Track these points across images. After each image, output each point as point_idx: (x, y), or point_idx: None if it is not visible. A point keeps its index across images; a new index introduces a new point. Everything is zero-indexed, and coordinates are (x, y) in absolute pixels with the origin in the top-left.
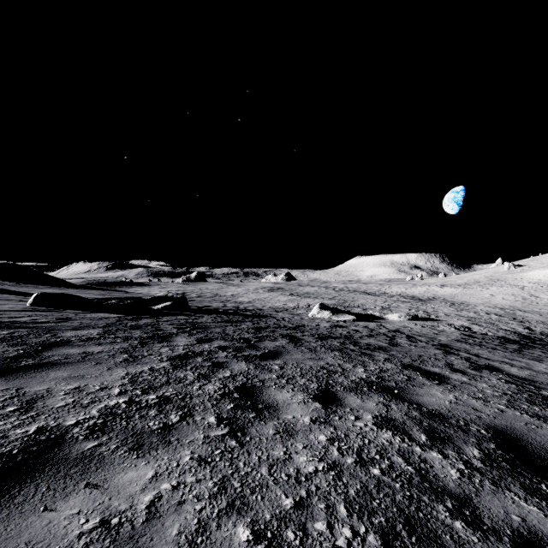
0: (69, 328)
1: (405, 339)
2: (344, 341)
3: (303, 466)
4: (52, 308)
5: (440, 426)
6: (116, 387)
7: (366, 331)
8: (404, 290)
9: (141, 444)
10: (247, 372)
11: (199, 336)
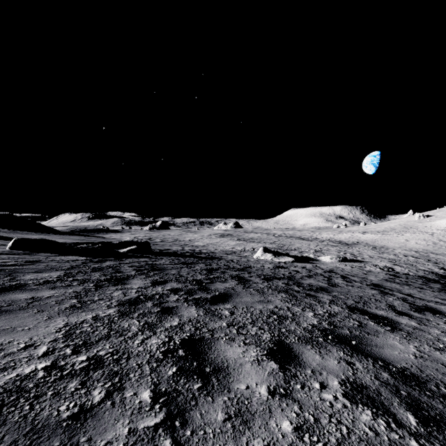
0: (33, 271)
1: (341, 279)
2: (288, 281)
3: None
4: (28, 251)
5: (422, 397)
6: (45, 344)
7: (305, 272)
8: (332, 236)
9: None
10: (197, 319)
11: (154, 278)
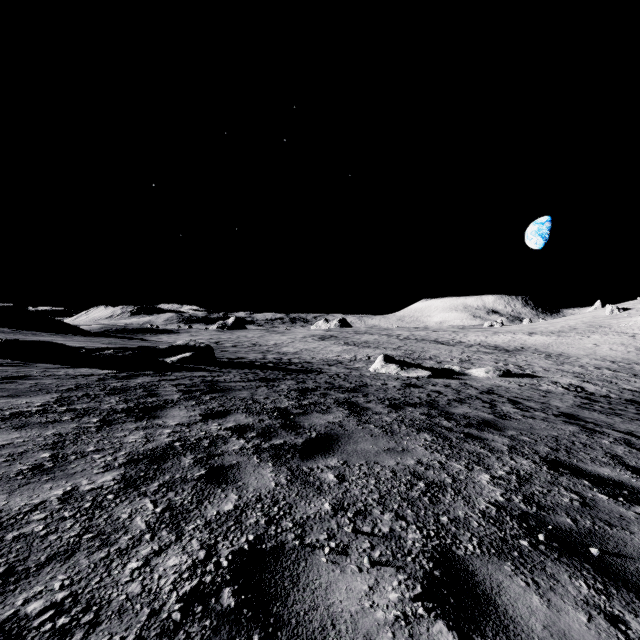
0: (4, 393)
1: (510, 406)
2: (429, 410)
3: None
4: (20, 361)
5: None
6: None
7: (452, 393)
8: (484, 339)
9: None
10: (273, 494)
11: (209, 407)
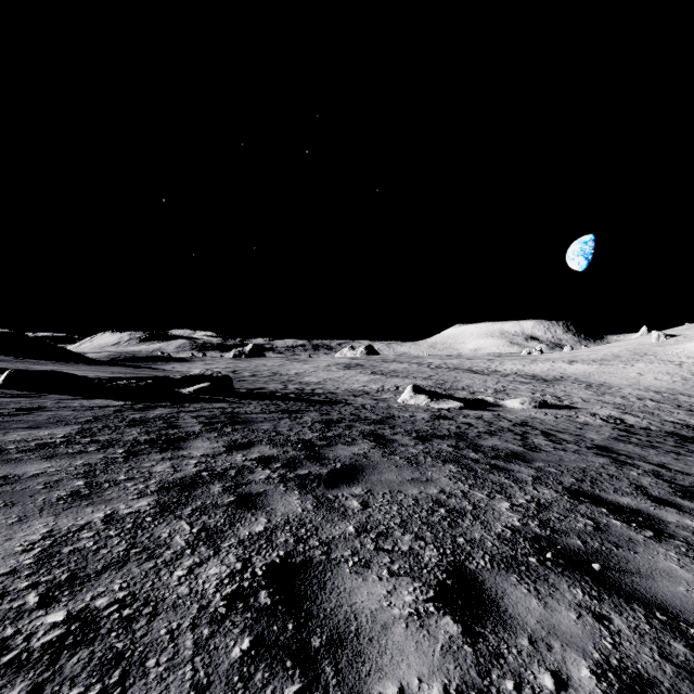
0: (25, 425)
1: (543, 438)
2: (457, 443)
3: None
4: (30, 392)
5: None
6: None
7: (483, 425)
8: (521, 368)
9: None
10: (300, 518)
11: (232, 438)
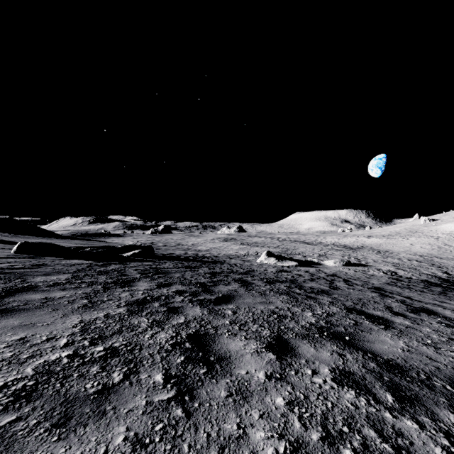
0: (41, 273)
1: (343, 283)
2: (290, 284)
3: (261, 447)
4: (33, 255)
5: (402, 381)
6: (65, 337)
7: (308, 276)
8: (337, 240)
9: (69, 417)
10: (201, 317)
11: (159, 281)
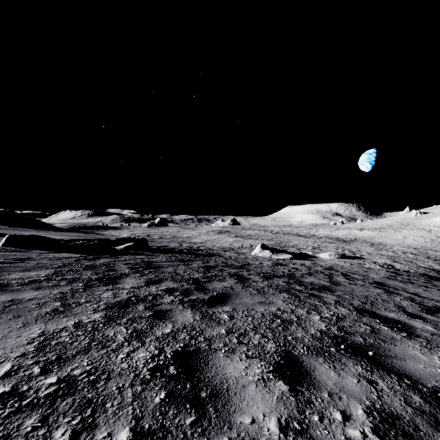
0: (20, 269)
1: (342, 277)
2: (288, 280)
3: None
4: (21, 248)
5: None
6: (10, 360)
7: (305, 269)
8: (329, 233)
9: None
10: (192, 325)
11: (149, 277)
